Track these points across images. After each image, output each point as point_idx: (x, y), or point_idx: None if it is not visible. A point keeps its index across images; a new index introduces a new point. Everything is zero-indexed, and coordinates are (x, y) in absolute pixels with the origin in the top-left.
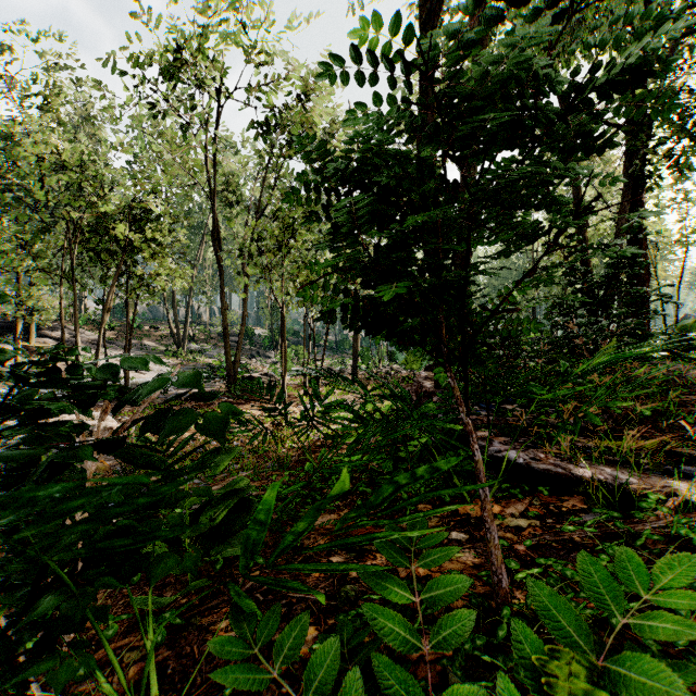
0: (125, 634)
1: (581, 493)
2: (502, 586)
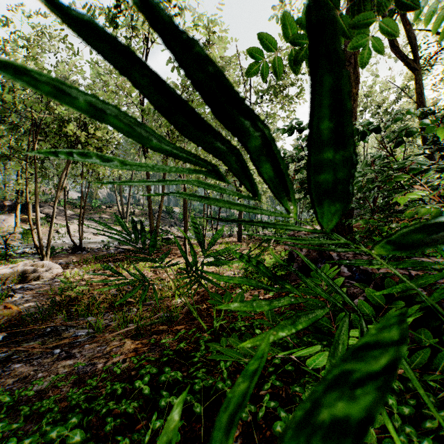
0: None
1: None
2: None
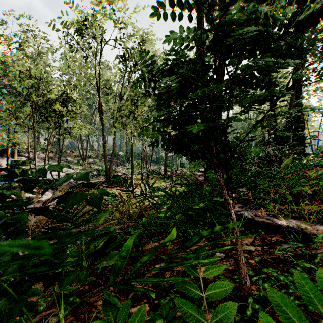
0: (51, 306)
1: (280, 233)
2: (247, 285)
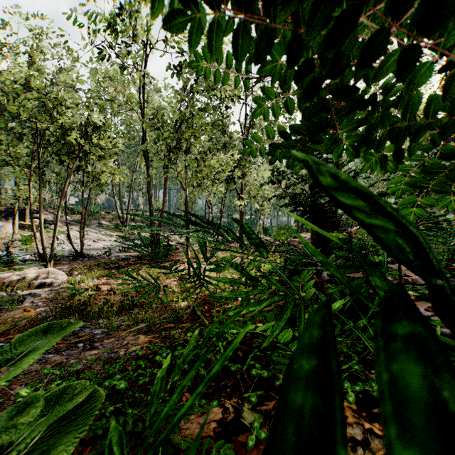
0: None
1: None
2: None
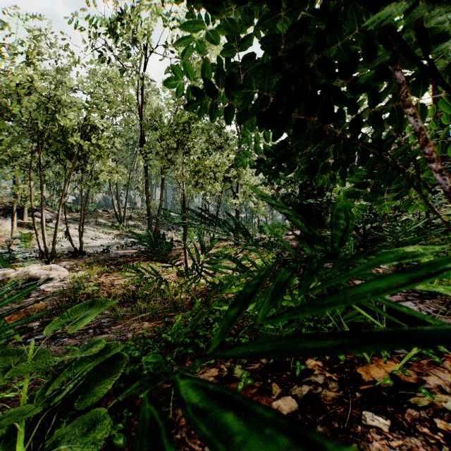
0: None
1: None
2: None
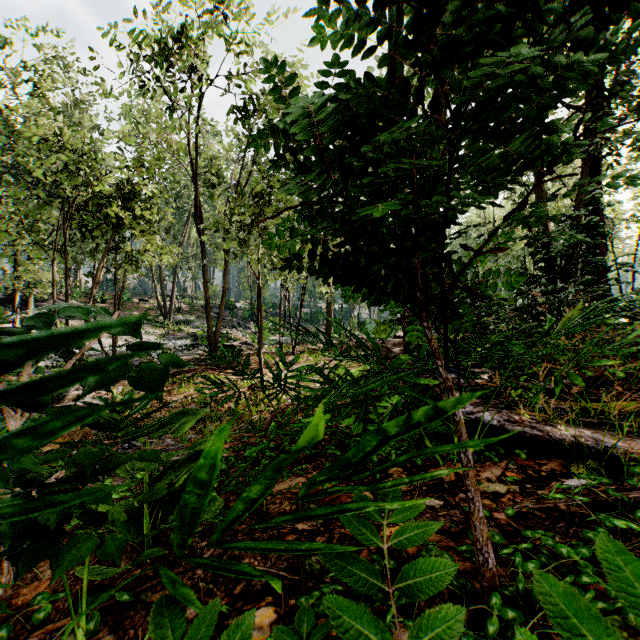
0: (68, 611)
1: (559, 456)
2: (489, 567)
